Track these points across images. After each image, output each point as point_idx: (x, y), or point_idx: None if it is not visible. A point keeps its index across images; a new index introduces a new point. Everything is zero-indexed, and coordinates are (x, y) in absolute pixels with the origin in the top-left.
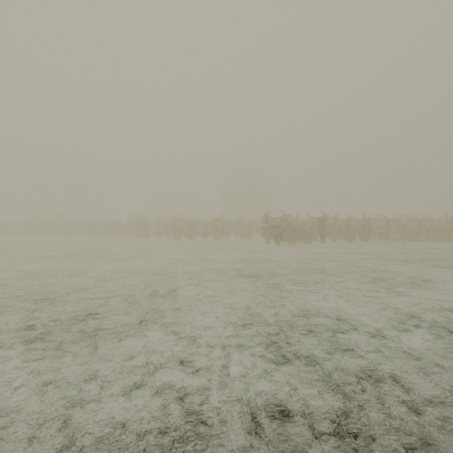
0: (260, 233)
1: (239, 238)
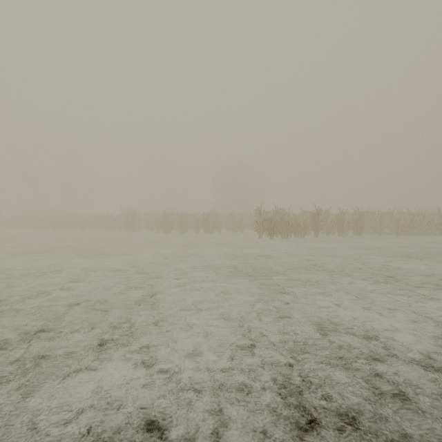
0: (251, 227)
1: (231, 232)
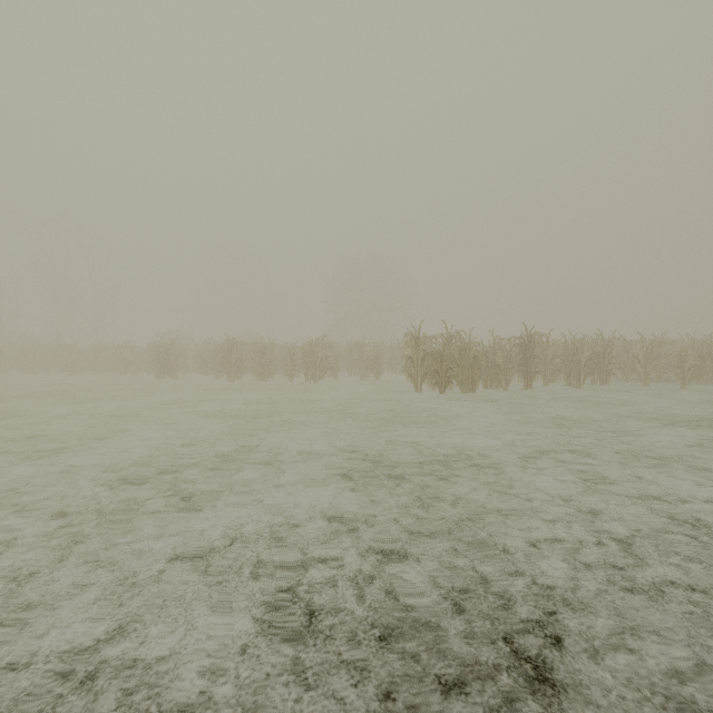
0: (394, 369)
1: (357, 377)
